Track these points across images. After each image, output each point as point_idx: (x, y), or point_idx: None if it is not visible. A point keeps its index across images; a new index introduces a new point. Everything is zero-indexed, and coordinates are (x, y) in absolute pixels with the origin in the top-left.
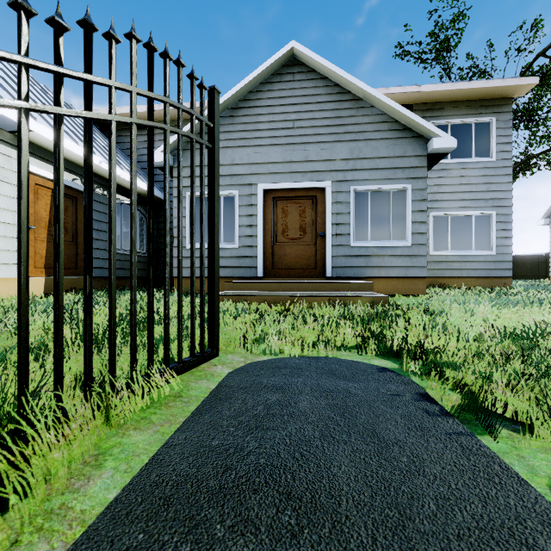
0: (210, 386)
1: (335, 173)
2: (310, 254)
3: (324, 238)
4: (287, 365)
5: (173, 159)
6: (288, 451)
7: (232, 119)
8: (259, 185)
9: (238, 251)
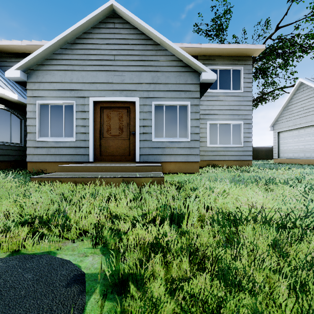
0: None
1: (142, 92)
2: (126, 146)
3: (135, 135)
4: None
5: (27, 76)
6: None
7: (71, 50)
8: (90, 98)
9: (75, 143)
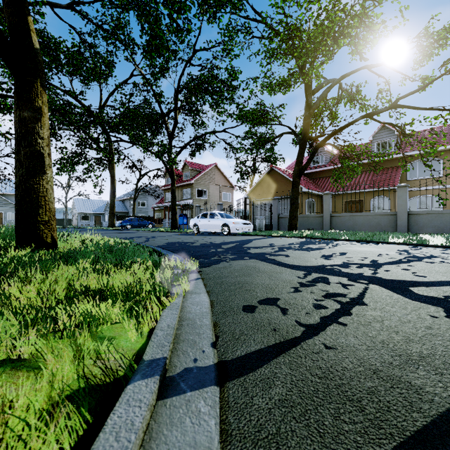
0: None
1: (4, 211)
2: None
3: (2, 219)
4: None
5: None
6: None
7: None
8: None
9: None
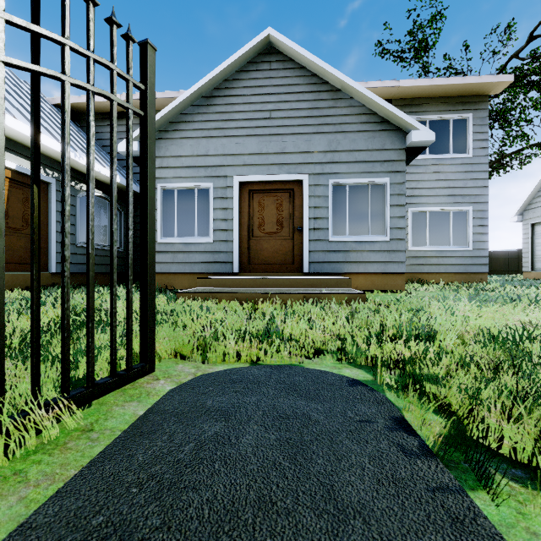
0: (138, 412)
1: (313, 166)
2: (287, 249)
3: (301, 232)
4: (244, 378)
5: None
6: (200, 536)
7: (206, 108)
8: (235, 177)
9: (212, 246)
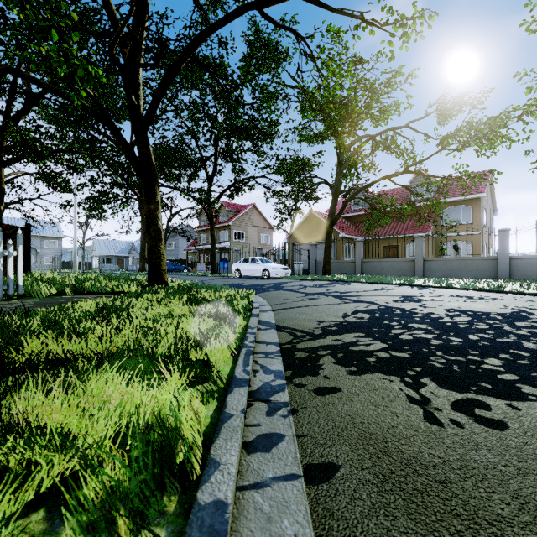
0: None
1: None
2: None
3: None
4: None
5: None
6: None
7: None
8: None
9: None
